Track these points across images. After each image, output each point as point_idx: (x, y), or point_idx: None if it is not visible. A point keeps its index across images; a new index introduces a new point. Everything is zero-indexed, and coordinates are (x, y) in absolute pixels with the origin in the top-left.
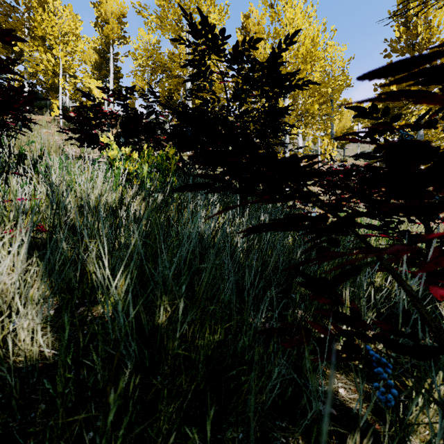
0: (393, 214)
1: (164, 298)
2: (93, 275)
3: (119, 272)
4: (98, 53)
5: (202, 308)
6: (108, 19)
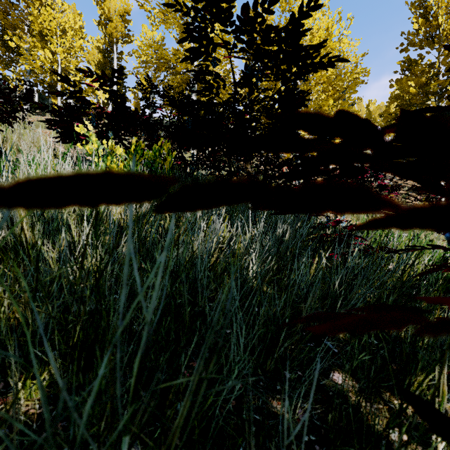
0: None
1: None
2: None
3: None
4: (101, 52)
5: None
6: (111, 17)
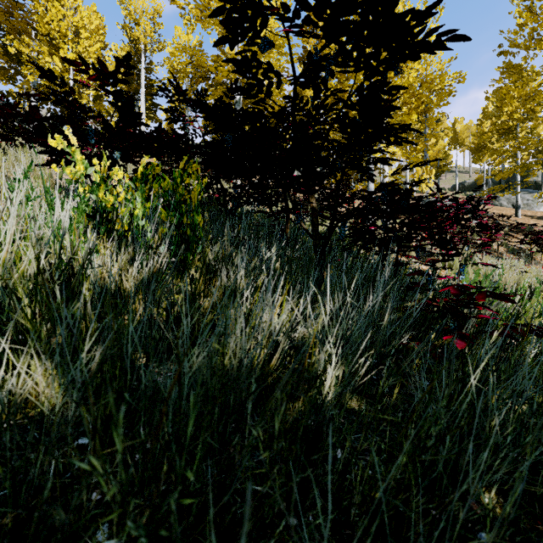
0: None
1: None
2: None
3: None
4: None
5: None
6: (138, 19)
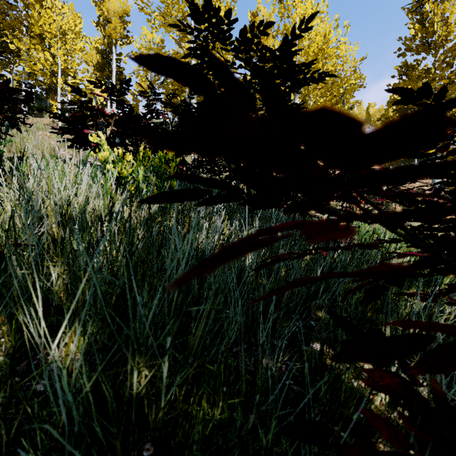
0: (453, 230)
1: (139, 361)
2: (25, 331)
3: (63, 328)
4: (100, 53)
5: (202, 345)
6: (110, 18)
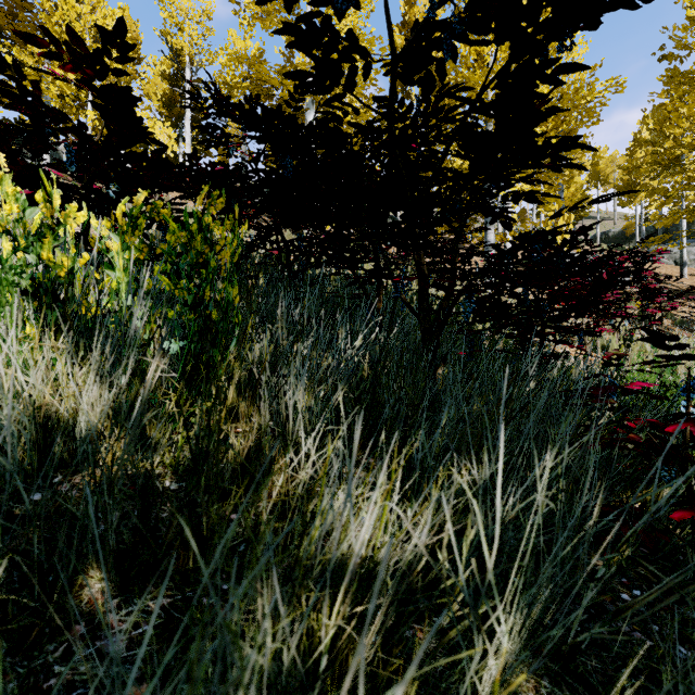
0: None
1: None
2: None
3: None
4: (167, 80)
5: None
6: (182, 23)
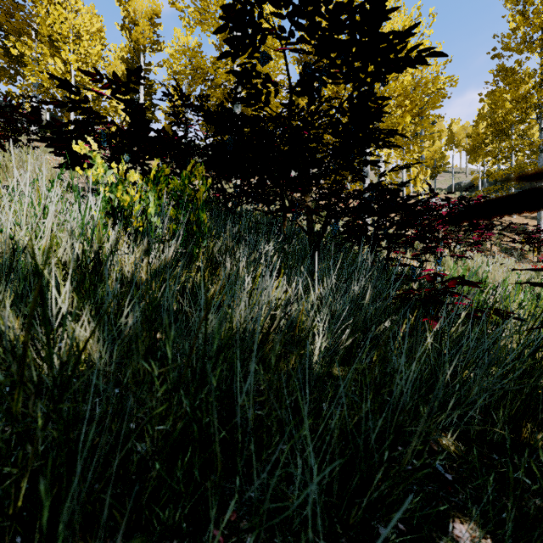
0: None
1: None
2: None
3: None
4: (125, 63)
5: None
6: (138, 20)
